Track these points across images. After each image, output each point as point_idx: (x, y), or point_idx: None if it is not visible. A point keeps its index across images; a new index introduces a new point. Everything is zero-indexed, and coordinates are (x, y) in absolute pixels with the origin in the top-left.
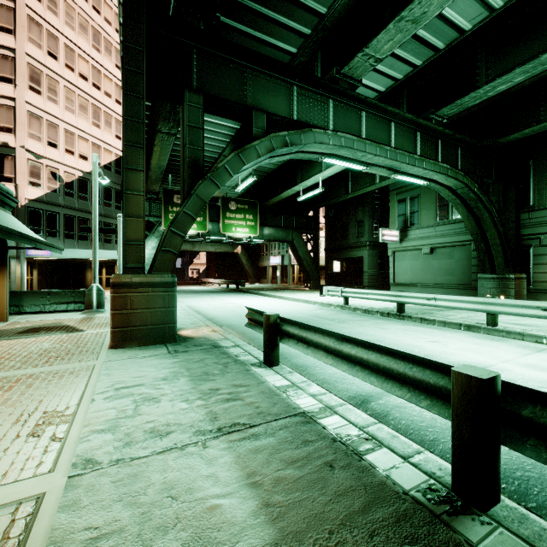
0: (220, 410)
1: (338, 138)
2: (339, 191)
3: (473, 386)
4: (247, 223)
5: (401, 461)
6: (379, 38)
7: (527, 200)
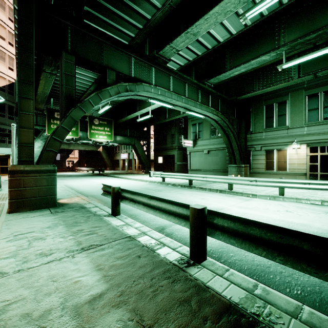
0: (83, 240)
1: (157, 90)
2: (161, 117)
3: (196, 212)
4: (106, 133)
5: (172, 250)
6: (178, 39)
7: (249, 128)
